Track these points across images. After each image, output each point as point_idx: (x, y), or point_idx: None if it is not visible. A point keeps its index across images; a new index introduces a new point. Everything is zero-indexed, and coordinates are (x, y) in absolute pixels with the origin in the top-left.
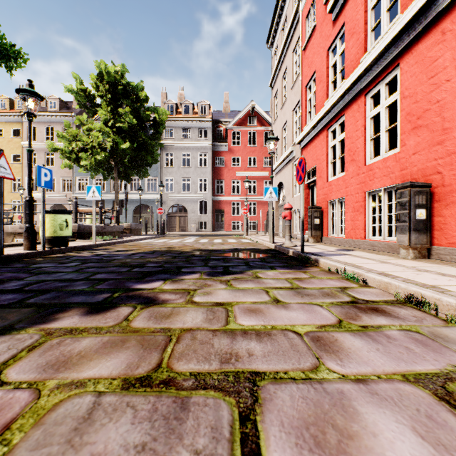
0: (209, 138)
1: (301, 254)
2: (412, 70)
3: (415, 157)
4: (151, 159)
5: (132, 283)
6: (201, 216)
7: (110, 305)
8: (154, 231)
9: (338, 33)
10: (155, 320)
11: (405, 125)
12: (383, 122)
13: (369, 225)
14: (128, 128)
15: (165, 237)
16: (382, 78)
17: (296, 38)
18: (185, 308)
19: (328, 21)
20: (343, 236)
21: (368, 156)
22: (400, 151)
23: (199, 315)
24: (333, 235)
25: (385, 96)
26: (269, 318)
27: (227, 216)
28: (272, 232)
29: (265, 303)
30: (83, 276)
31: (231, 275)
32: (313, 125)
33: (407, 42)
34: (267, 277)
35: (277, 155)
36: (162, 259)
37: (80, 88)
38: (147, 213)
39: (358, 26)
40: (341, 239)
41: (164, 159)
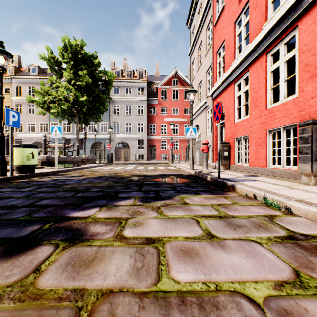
0: (145, 94)
1: (217, 180)
2: (310, 28)
3: (313, 100)
4: (102, 109)
5: (70, 210)
6: (139, 150)
7: (32, 242)
8: (106, 160)
9: (243, 9)
10: (71, 272)
11: (303, 74)
12: (282, 74)
13: (269, 156)
14: (85, 85)
15: (113, 165)
16: (281, 39)
17: (208, 18)
18: (112, 247)
19: (235, 0)
20: (247, 164)
21: (268, 102)
22: (299, 96)
23: (126, 262)
24: (238, 164)
25: (284, 53)
26: (209, 267)
27: (158, 150)
28: (192, 162)
29: (198, 239)
30: (28, 202)
31: (162, 200)
32: (223, 80)
33: (306, 6)
34: (194, 203)
35: (194, 105)
36: (104, 184)
37: (50, 56)
38: (101, 148)
39: (260, 1)
40: (246, 167)
41: (112, 109)
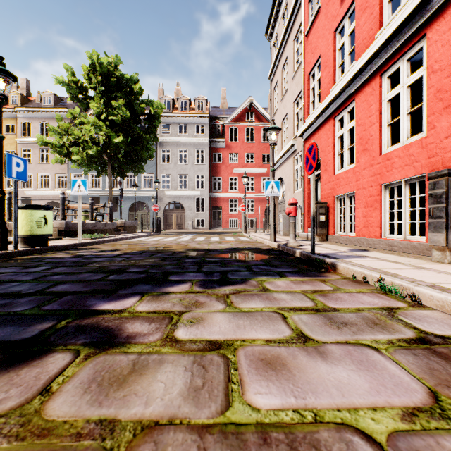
0: (207, 134)
1: (311, 256)
2: (445, 38)
3: (449, 140)
4: (146, 155)
5: (97, 300)
6: (198, 213)
7: (40, 348)
8: (151, 228)
9: (347, 11)
10: (96, 394)
11: (435, 104)
12: (404, 103)
13: (385, 222)
14: (121, 121)
15: (160, 235)
16: (403, 53)
17: (297, 25)
18: (158, 355)
19: None
20: (353, 234)
21: (384, 144)
22: (428, 135)
23: (179, 378)
24: (340, 233)
25: (407, 74)
26: (303, 387)
27: (225, 214)
28: (274, 230)
29: (286, 342)
30: (37, 288)
31: (231, 286)
32: (318, 113)
33: (438, 5)
34: (278, 289)
35: (276, 150)
36: (148, 262)
37: (71, 80)
38: (144, 210)
39: None
40: (351, 238)
41: (160, 155)
